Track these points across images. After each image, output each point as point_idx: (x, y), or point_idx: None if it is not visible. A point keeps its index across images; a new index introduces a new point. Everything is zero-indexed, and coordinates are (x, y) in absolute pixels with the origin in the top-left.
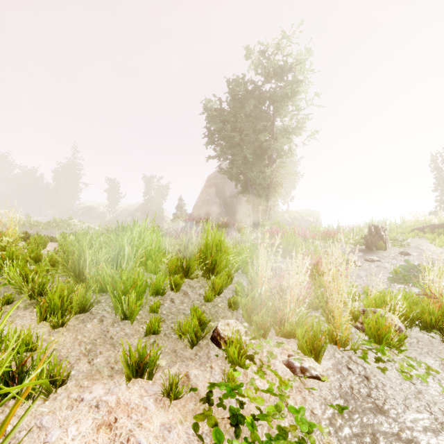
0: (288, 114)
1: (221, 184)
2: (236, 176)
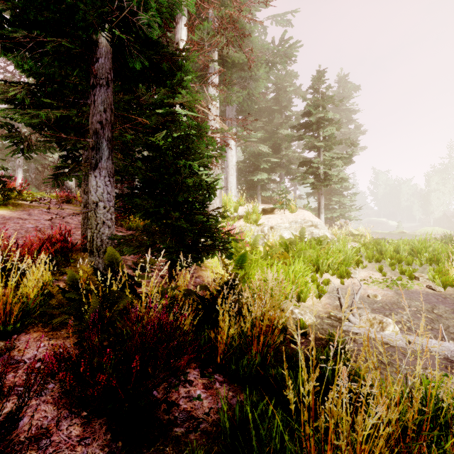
0: None
1: None
2: None
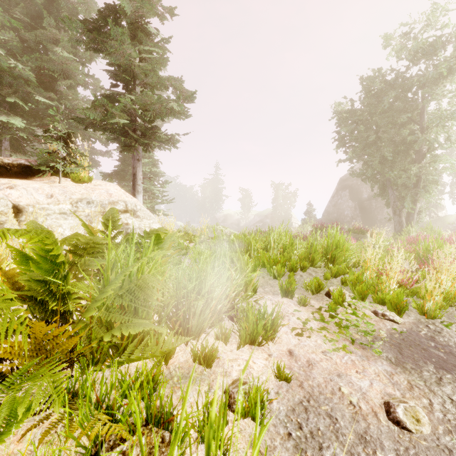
0: (444, 98)
1: (356, 186)
2: (372, 177)
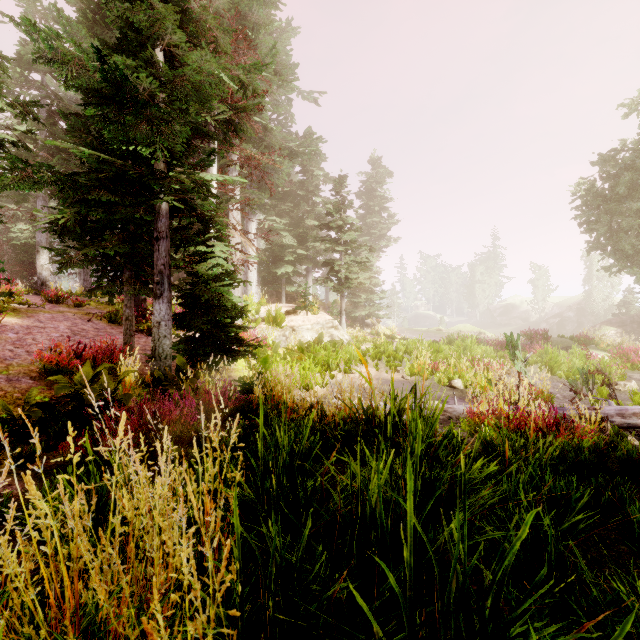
0: None
1: None
2: None
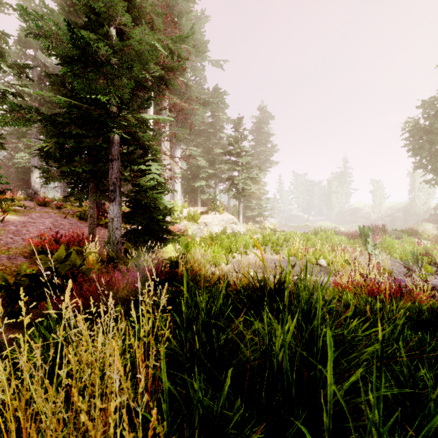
0: None
1: None
2: None
